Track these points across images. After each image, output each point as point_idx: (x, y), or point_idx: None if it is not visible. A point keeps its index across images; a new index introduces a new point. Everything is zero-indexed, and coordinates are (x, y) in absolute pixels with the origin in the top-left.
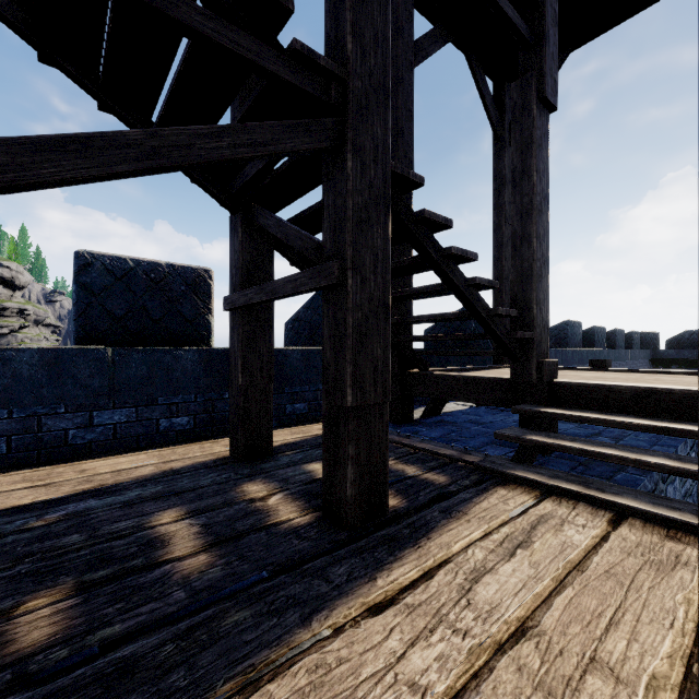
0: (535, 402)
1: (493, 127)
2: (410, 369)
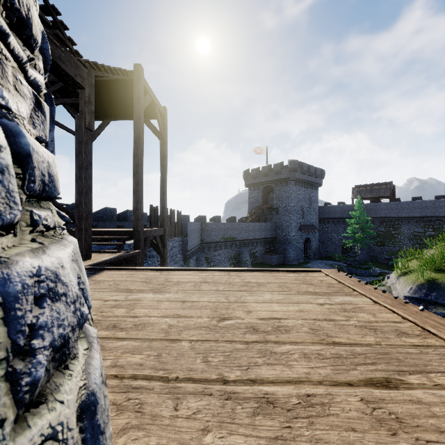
0: None
1: None
2: None
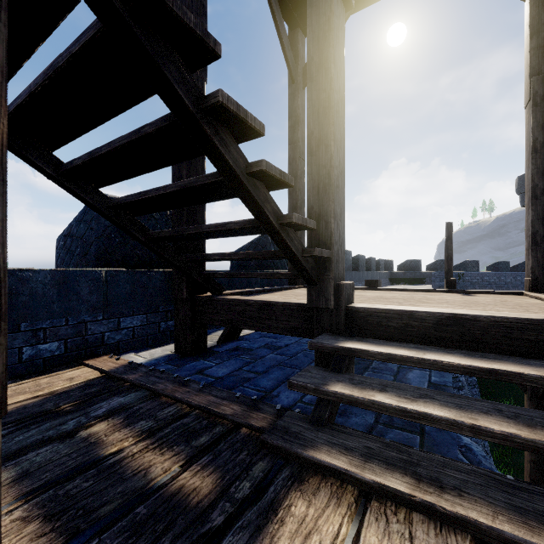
0: (333, 331)
1: (289, 67)
2: (202, 293)
